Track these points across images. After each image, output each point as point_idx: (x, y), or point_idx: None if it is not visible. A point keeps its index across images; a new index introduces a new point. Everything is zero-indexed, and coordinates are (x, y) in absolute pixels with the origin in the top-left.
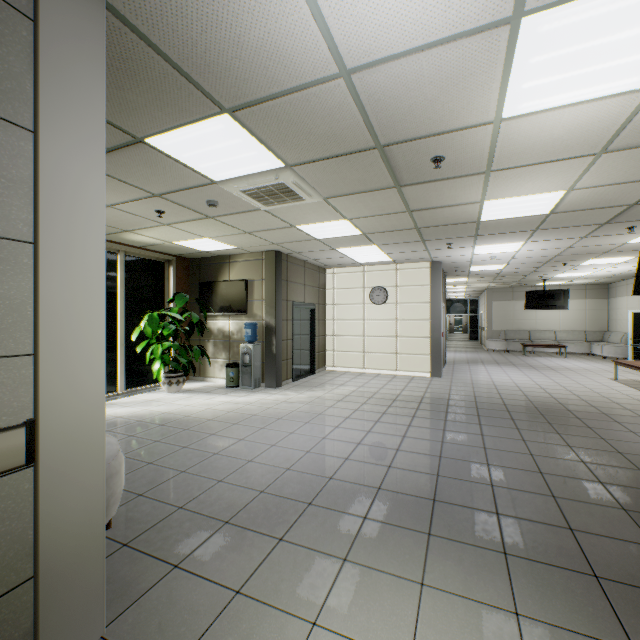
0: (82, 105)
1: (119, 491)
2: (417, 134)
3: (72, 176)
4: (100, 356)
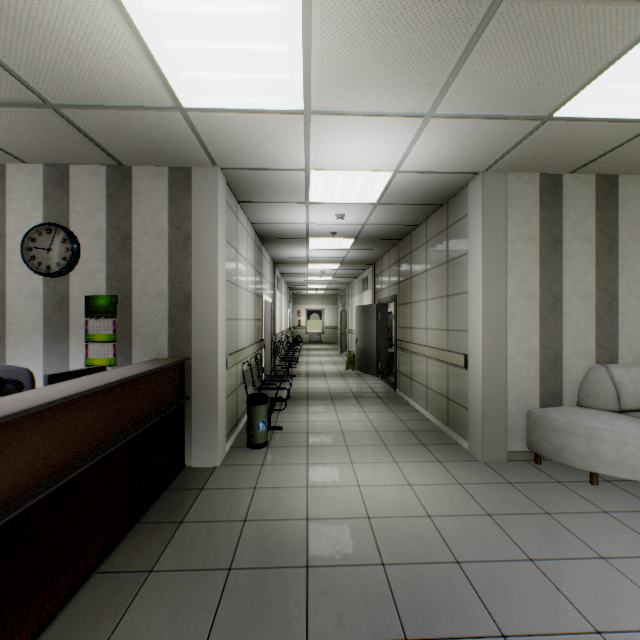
0: (475, 230)
1: (580, 452)
2: (428, 2)
3: (473, 262)
4: (479, 335)
